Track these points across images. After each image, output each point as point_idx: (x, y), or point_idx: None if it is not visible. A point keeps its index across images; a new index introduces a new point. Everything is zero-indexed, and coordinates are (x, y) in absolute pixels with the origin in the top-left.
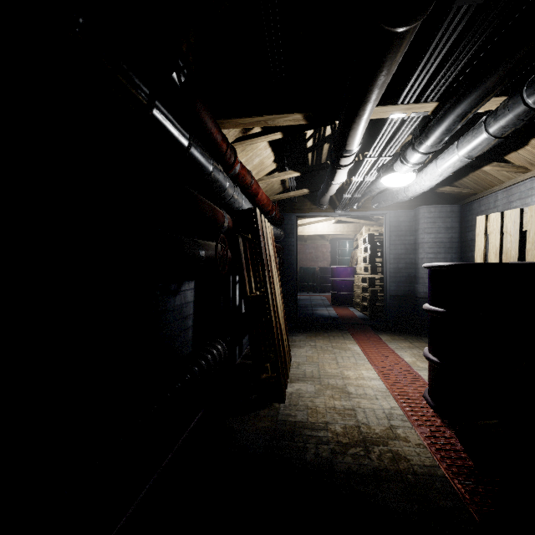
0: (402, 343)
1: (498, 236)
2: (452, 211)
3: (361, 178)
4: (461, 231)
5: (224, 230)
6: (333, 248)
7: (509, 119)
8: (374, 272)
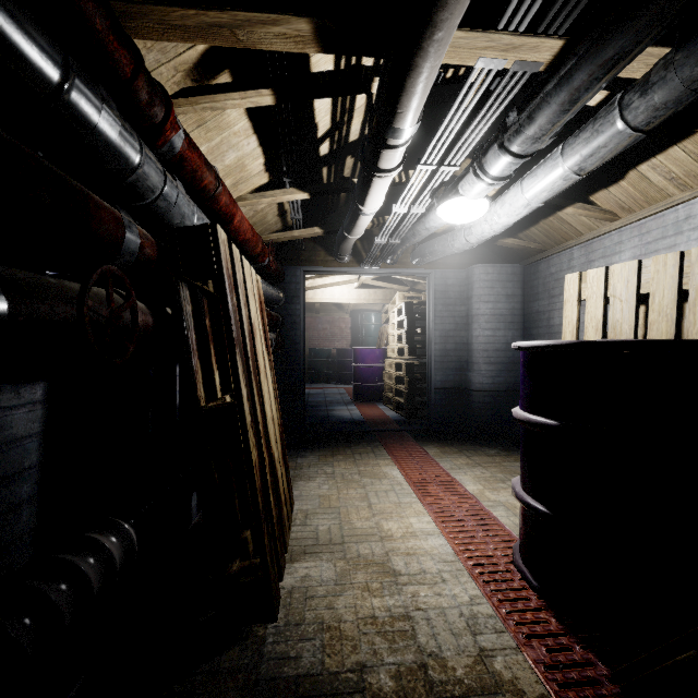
0: (457, 459)
1: (601, 302)
2: (514, 273)
3: (405, 208)
4: (523, 300)
5: (127, 260)
6: (355, 323)
7: (673, 88)
8: (413, 356)
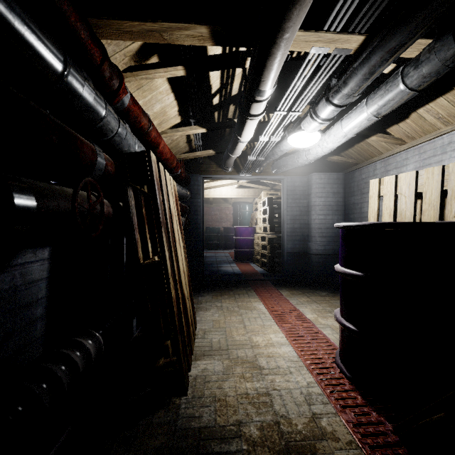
0: (301, 298)
1: (392, 197)
2: (338, 178)
3: (267, 138)
4: (344, 196)
5: (98, 174)
6: (235, 211)
7: (434, 64)
8: (273, 232)
